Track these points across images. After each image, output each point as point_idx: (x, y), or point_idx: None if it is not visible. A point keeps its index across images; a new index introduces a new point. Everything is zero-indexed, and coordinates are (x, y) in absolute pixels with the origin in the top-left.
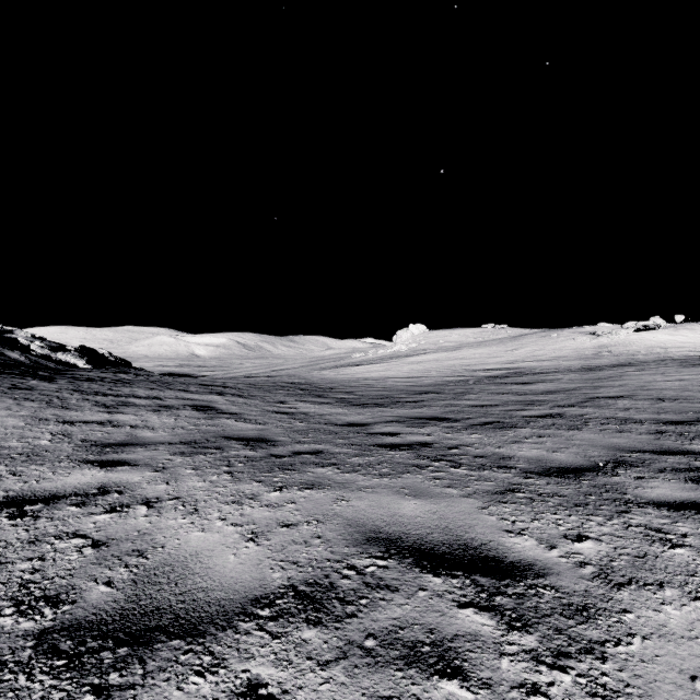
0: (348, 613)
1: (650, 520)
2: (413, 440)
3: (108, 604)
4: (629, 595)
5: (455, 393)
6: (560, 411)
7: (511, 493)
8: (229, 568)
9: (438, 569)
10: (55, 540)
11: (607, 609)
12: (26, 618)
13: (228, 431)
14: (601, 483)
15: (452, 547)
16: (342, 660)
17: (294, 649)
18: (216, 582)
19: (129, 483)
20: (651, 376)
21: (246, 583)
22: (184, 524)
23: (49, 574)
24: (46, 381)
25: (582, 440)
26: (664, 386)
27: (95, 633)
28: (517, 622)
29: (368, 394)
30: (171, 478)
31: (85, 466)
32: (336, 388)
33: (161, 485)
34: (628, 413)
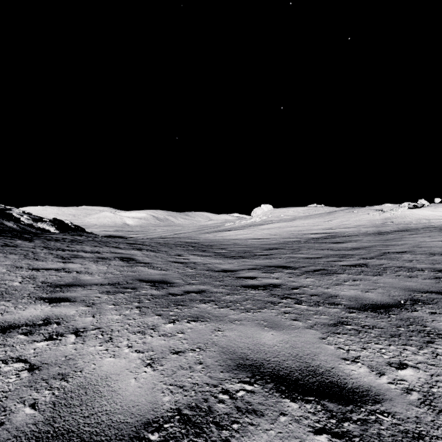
0: (223, 438)
1: None
2: (267, 282)
3: (29, 426)
4: None
5: (292, 249)
6: (365, 262)
7: (341, 325)
8: (129, 391)
9: (293, 394)
10: (1, 364)
11: (439, 437)
12: None
13: (141, 275)
14: (405, 317)
15: (303, 373)
16: None
17: None
18: (117, 405)
19: (66, 316)
20: (422, 238)
21: (142, 406)
22: (100, 350)
23: None
24: (27, 241)
25: (384, 283)
26: (432, 245)
27: None
28: None
29: (235, 249)
30: (96, 312)
31: (39, 302)
32: (214, 246)
33: (88, 317)
34: (412, 264)
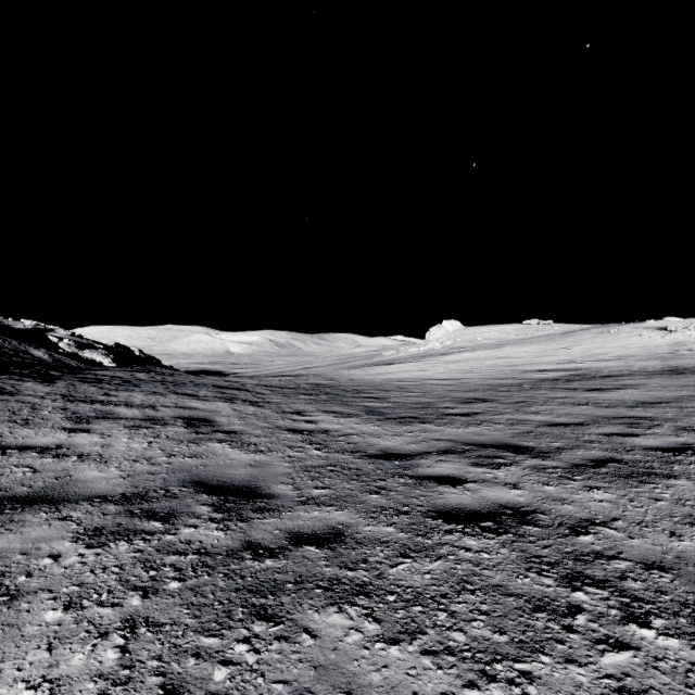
0: None
1: None
2: (495, 499)
3: None
4: None
5: (514, 402)
6: None
7: None
8: None
9: None
10: None
11: None
12: None
13: (209, 467)
14: None
15: None
16: None
17: None
18: None
19: None
20: None
21: None
22: None
23: None
24: (44, 383)
25: None
26: None
27: None
28: None
29: (404, 401)
30: None
31: None
32: (366, 393)
33: None
34: None
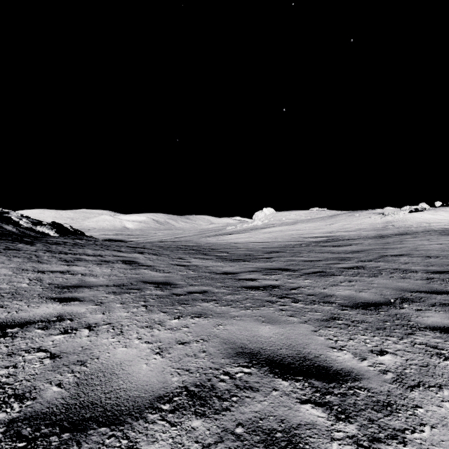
0: (224, 407)
1: (428, 339)
2: (267, 283)
3: (58, 400)
4: (419, 394)
5: (293, 252)
6: (362, 264)
7: (333, 321)
8: (142, 374)
9: (285, 375)
10: (25, 353)
11: (404, 405)
12: (0, 410)
13: (145, 277)
14: (393, 314)
15: (294, 359)
16: (220, 443)
17: (186, 434)
18: (133, 384)
19: (78, 313)
20: (421, 241)
21: (154, 385)
22: (113, 342)
23: (19, 378)
24: (28, 244)
25: (378, 284)
26: (430, 248)
27: (47, 422)
28: (342, 415)
29: (236, 253)
30: (106, 310)
31: (50, 301)
32: (216, 249)
33: (99, 314)
34: (407, 266)
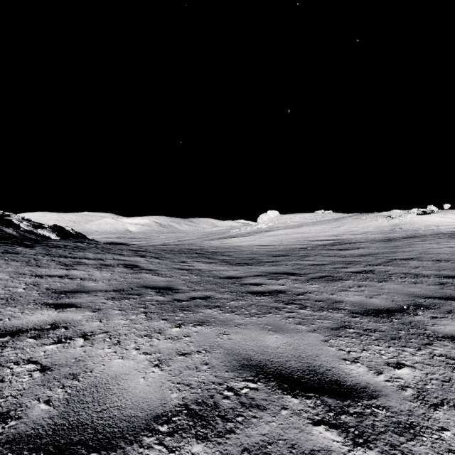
0: (227, 429)
1: (448, 350)
2: (272, 288)
3: (45, 420)
4: (443, 414)
5: (299, 256)
6: (371, 269)
7: (344, 329)
8: (139, 389)
9: (295, 391)
10: (14, 365)
11: (428, 427)
12: None
13: (146, 282)
14: (407, 321)
15: (304, 372)
16: None
17: None
18: (128, 401)
19: (73, 321)
20: (430, 245)
21: (151, 402)
22: (109, 353)
23: (5, 394)
24: (28, 247)
25: (389, 289)
26: (439, 251)
27: (31, 446)
28: (360, 439)
29: (241, 256)
30: (103, 317)
31: (45, 308)
32: (220, 253)
33: (95, 322)
34: (418, 270)
